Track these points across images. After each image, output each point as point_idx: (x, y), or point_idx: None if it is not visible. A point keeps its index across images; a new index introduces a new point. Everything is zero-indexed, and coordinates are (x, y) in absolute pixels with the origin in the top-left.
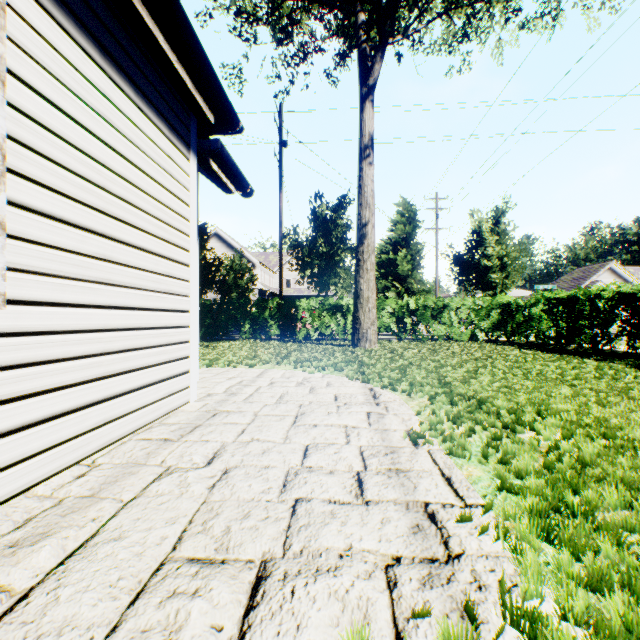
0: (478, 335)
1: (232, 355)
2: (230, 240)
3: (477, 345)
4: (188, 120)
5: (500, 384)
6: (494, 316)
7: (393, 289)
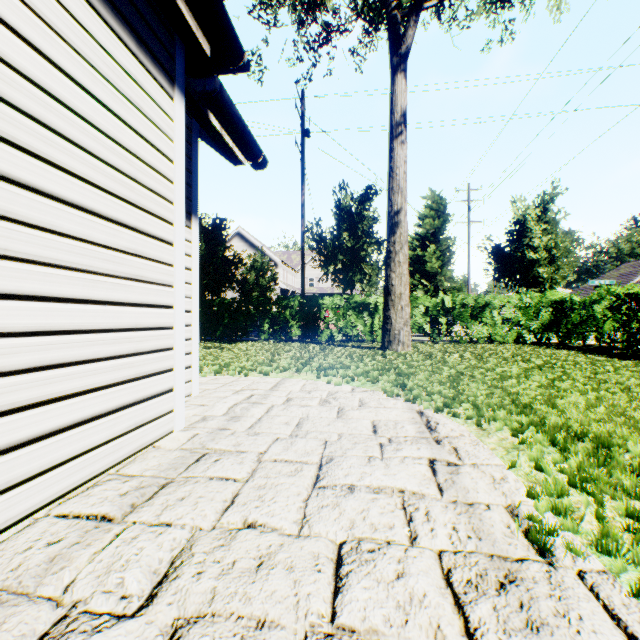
0: (525, 337)
1: (246, 360)
2: (252, 239)
3: (528, 349)
4: (171, 43)
5: (607, 409)
6: (545, 315)
7: (421, 287)
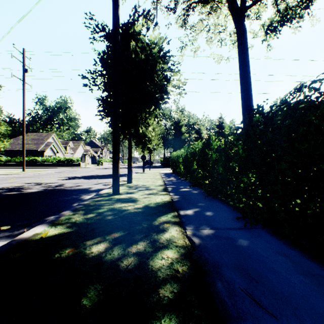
0: None
1: None
2: None
3: None
4: None
5: None
6: None
7: None
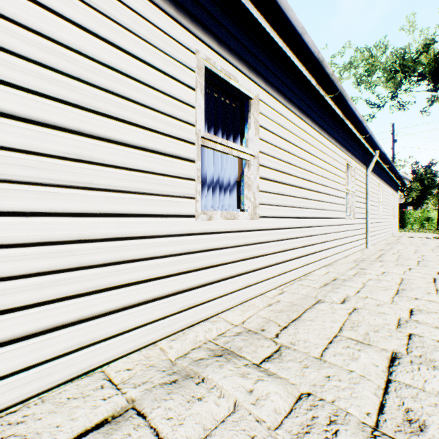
0: None
1: None
2: None
3: None
4: (397, 188)
5: None
6: None
7: None
